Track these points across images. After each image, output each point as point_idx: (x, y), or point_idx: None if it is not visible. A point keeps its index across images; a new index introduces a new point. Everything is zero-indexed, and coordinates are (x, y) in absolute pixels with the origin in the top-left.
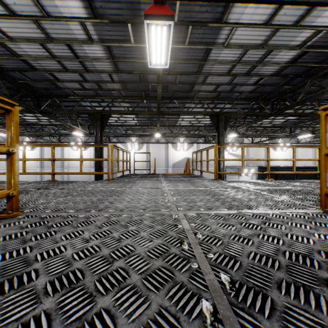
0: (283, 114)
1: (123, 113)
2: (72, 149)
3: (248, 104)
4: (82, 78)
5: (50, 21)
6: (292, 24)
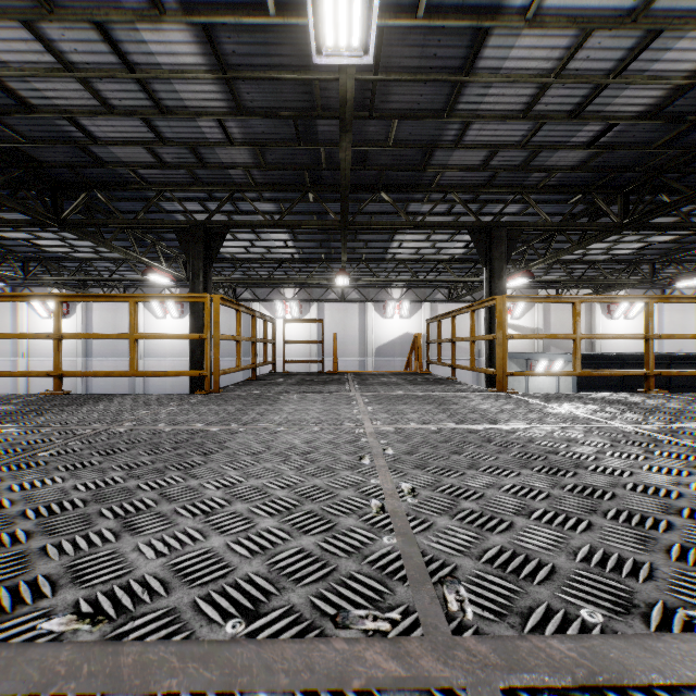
0: (653, 224)
1: (258, 224)
2: (152, 315)
3: (563, 202)
4: (153, 132)
5: None
6: None
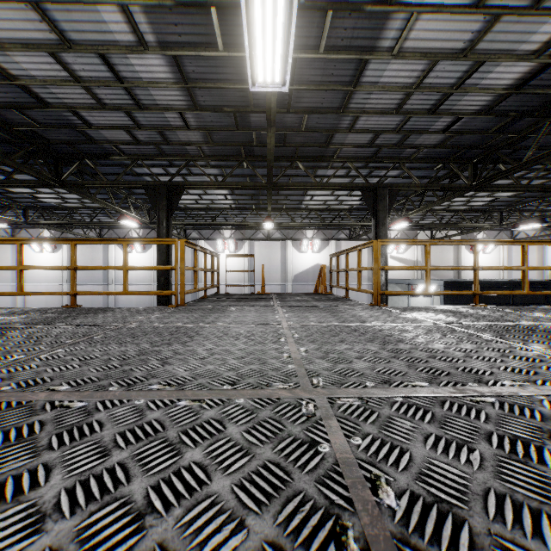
0: (494, 185)
1: (206, 185)
2: (121, 250)
3: (430, 169)
4: (132, 120)
5: (65, 6)
6: (528, 6)
